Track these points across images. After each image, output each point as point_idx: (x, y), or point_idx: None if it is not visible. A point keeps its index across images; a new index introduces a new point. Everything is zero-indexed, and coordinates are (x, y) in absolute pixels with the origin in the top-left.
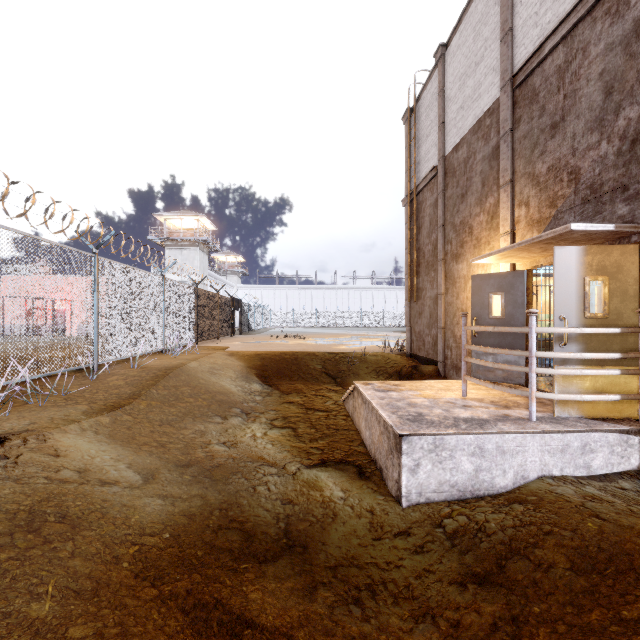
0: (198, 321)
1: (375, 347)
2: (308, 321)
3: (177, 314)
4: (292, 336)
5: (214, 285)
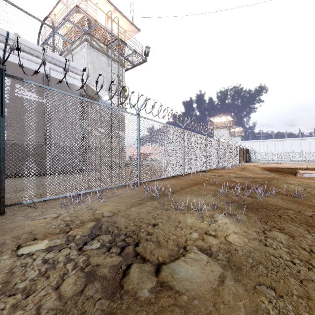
0: (239, 157)
1: (314, 167)
2: (280, 157)
3: (236, 155)
4: (273, 163)
5: (230, 142)
